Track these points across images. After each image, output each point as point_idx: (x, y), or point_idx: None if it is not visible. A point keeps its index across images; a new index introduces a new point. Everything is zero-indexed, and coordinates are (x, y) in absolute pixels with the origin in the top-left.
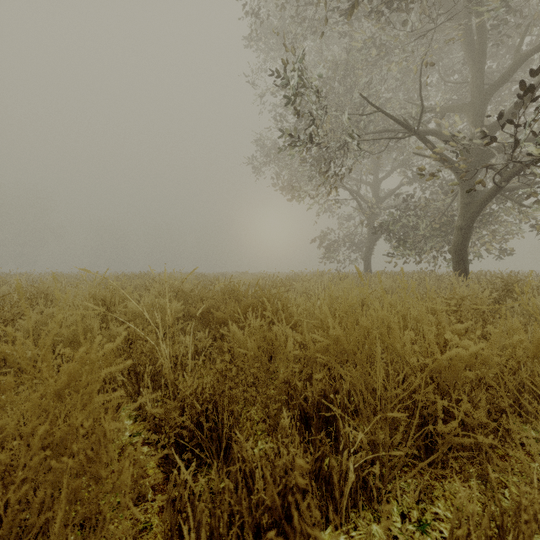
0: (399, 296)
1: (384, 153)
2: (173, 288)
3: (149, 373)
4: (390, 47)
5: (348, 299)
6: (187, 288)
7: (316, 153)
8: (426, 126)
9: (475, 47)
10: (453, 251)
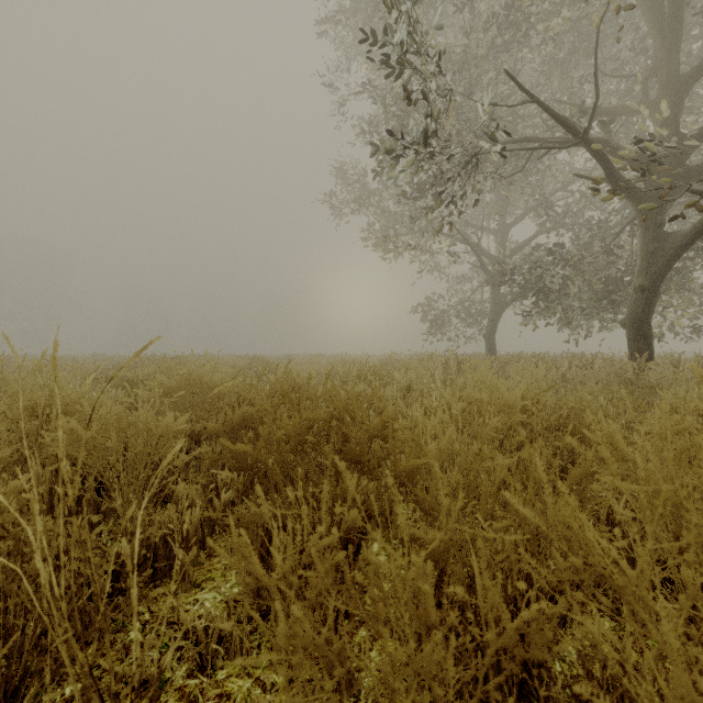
0: (556, 392)
1: (513, 189)
2: (192, 383)
3: (29, 631)
4: (531, 24)
5: (502, 405)
6: (217, 383)
7: (422, 182)
8: (589, 135)
9: (665, 15)
10: (629, 324)
